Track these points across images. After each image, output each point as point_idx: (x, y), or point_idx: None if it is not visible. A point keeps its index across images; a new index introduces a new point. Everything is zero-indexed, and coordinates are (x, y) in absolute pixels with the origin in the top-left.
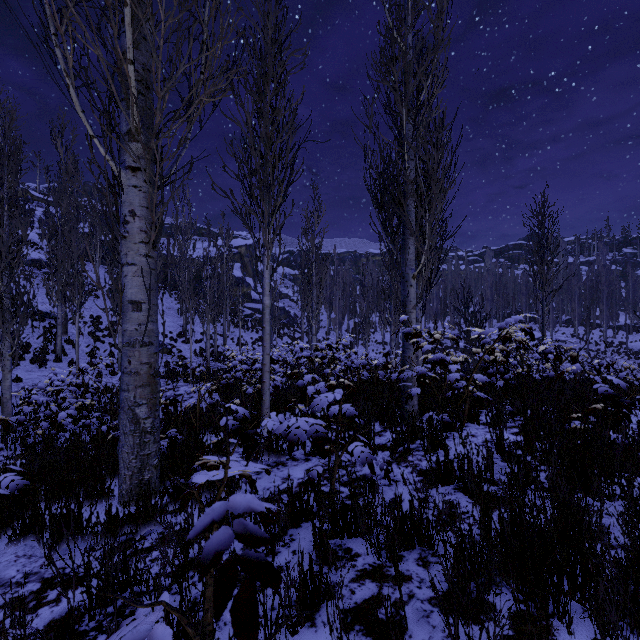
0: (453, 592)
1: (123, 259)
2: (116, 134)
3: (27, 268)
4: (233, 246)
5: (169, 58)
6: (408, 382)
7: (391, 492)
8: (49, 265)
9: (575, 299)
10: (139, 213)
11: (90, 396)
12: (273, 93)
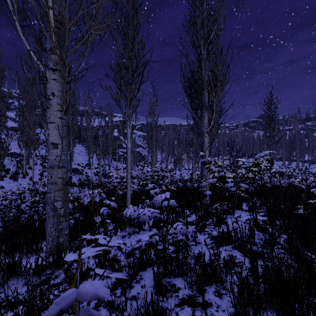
0: (238, 314)
1: (48, 120)
2: (43, 49)
3: (10, 131)
4: (114, 121)
5: (74, 10)
6: (204, 188)
7: (197, 249)
8: (19, 129)
9: (283, 147)
10: (57, 94)
11: (39, 196)
12: (132, 34)
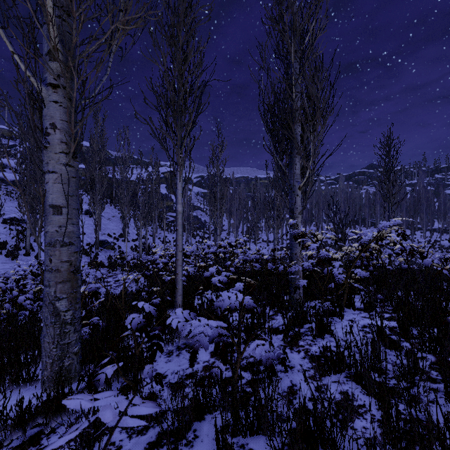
0: None
1: (45, 167)
2: (36, 53)
3: (9, 187)
4: (161, 172)
5: None
6: (295, 274)
7: (287, 379)
8: (20, 183)
9: (403, 210)
10: (59, 126)
11: None
12: (184, 37)
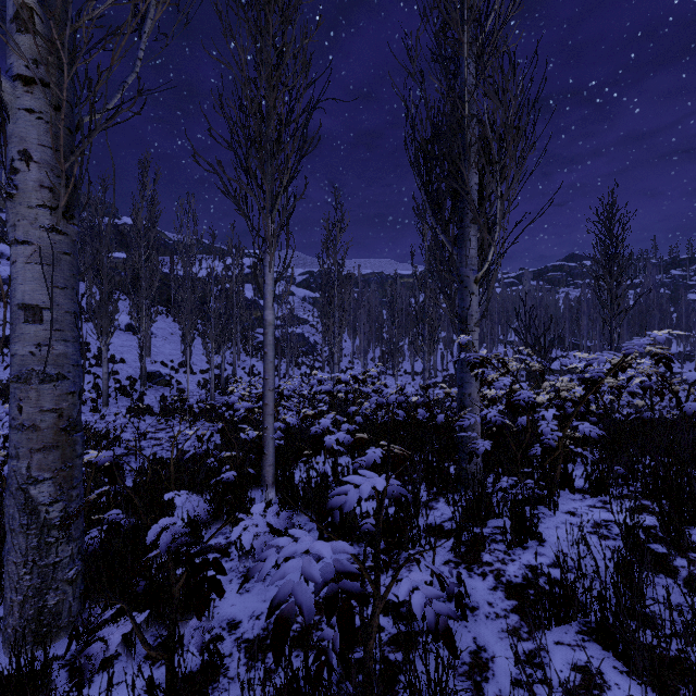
0: None
1: (9, 234)
2: None
3: (5, 287)
4: (246, 265)
5: None
6: (468, 430)
7: (468, 635)
8: None
9: (624, 324)
10: (38, 156)
11: None
12: (277, 22)
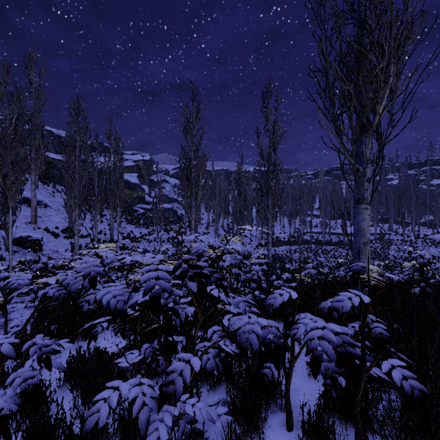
0: None
1: None
2: None
3: None
4: (132, 160)
5: None
6: None
7: None
8: None
9: (391, 203)
10: None
11: None
12: None
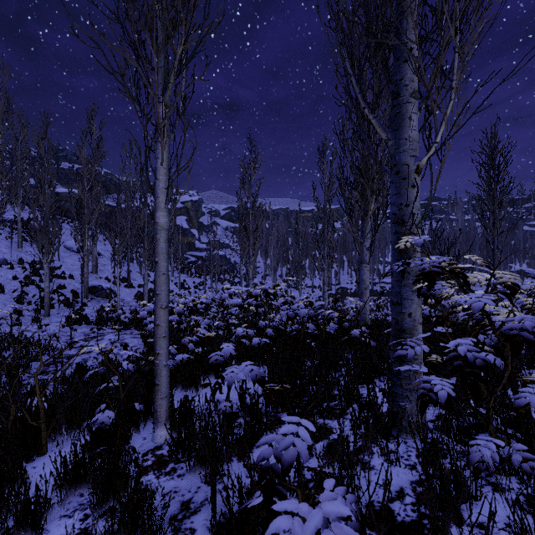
0: None
1: None
2: None
3: None
4: (180, 201)
5: None
6: (408, 359)
7: None
8: None
9: (476, 248)
10: None
11: None
12: None
